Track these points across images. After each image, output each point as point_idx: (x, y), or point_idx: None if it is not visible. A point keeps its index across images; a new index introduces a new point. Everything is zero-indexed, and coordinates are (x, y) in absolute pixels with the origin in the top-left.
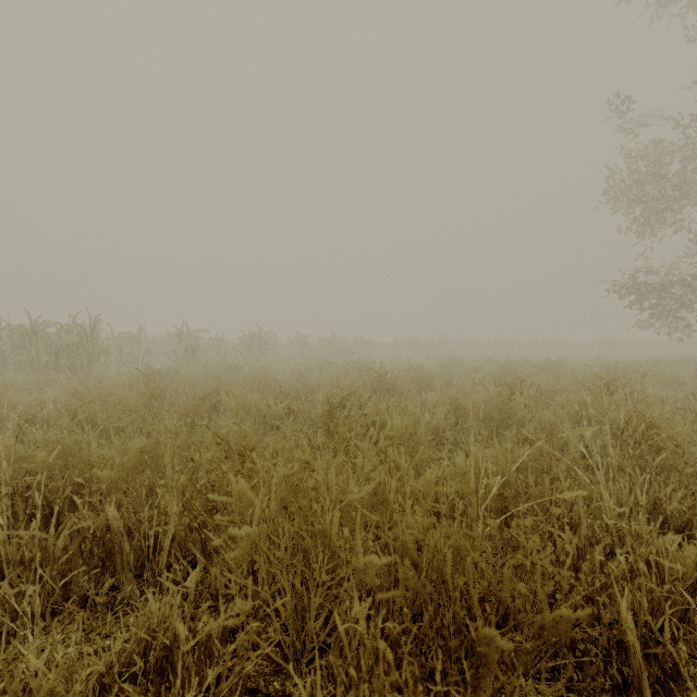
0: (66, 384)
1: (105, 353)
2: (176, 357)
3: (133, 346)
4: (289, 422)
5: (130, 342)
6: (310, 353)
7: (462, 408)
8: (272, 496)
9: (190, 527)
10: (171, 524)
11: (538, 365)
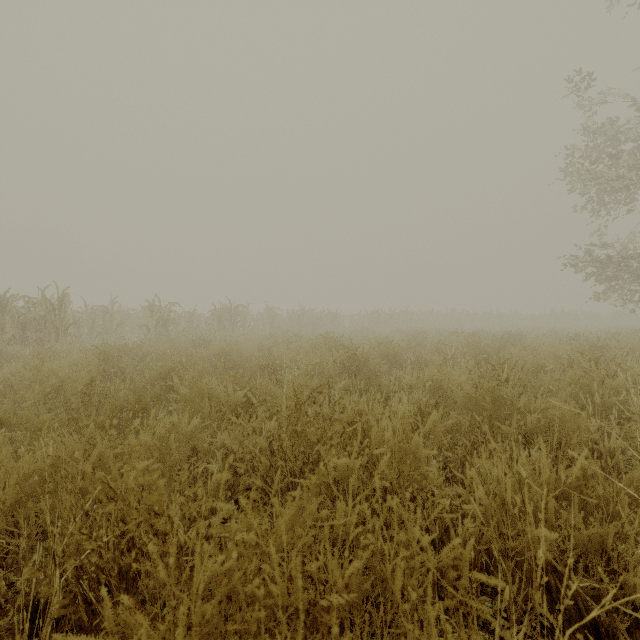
0: (21, 361)
1: (75, 326)
2: (148, 330)
3: (105, 319)
4: (247, 417)
5: (102, 315)
6: (280, 325)
7: (443, 391)
8: (179, 639)
9: (87, 601)
10: (52, 604)
11: (502, 338)
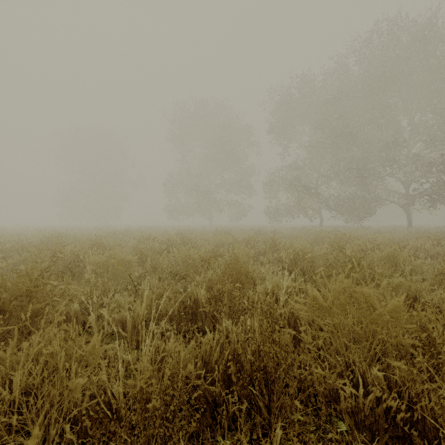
0: None
1: None
2: None
3: None
4: None
5: None
6: None
7: None
8: None
9: None
10: None
11: None
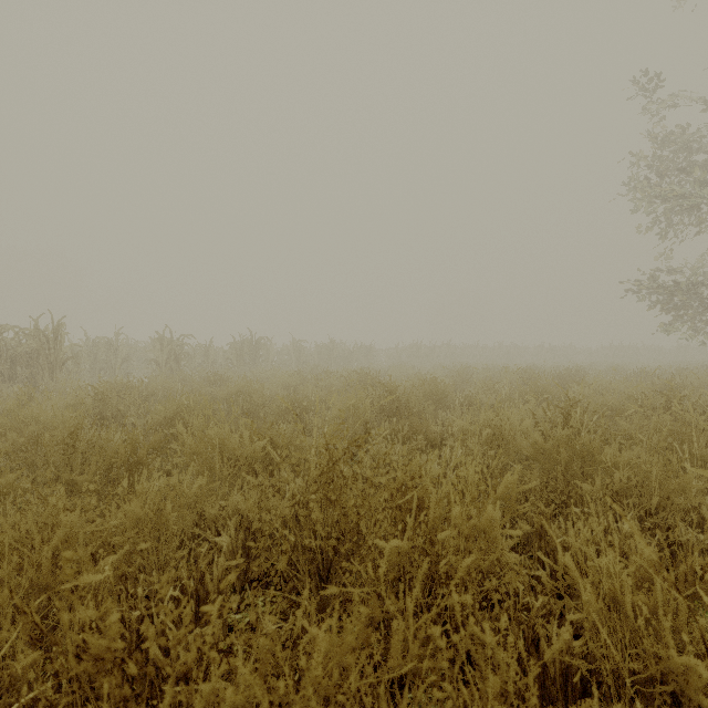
0: (5, 402)
1: (74, 361)
2: (158, 365)
3: (109, 353)
4: (266, 477)
5: (105, 348)
6: (307, 360)
7: (504, 440)
8: None
9: None
10: None
11: (559, 374)
